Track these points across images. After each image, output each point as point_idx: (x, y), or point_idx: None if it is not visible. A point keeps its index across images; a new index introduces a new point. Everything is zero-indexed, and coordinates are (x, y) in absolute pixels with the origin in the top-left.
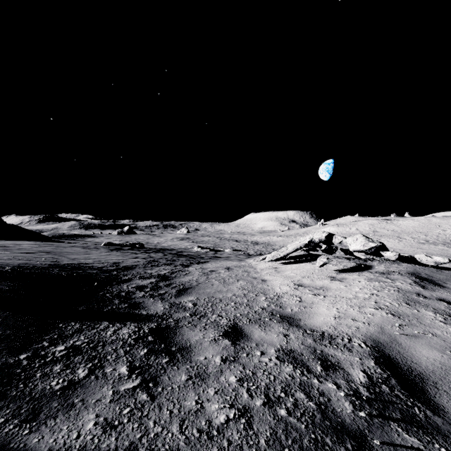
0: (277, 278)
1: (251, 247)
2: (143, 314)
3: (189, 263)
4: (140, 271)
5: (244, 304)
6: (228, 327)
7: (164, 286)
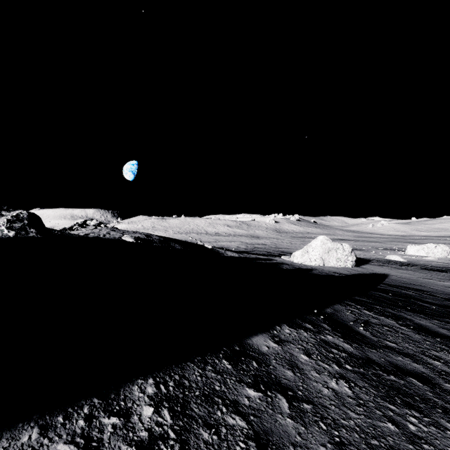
0: None
1: None
2: None
3: None
4: None
5: None
6: None
7: None
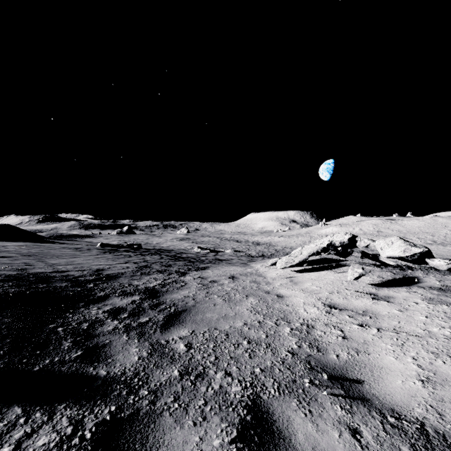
0: (297, 293)
1: (253, 248)
2: (99, 377)
3: (186, 269)
4: (124, 283)
5: (263, 343)
6: (245, 407)
7: (149, 308)
